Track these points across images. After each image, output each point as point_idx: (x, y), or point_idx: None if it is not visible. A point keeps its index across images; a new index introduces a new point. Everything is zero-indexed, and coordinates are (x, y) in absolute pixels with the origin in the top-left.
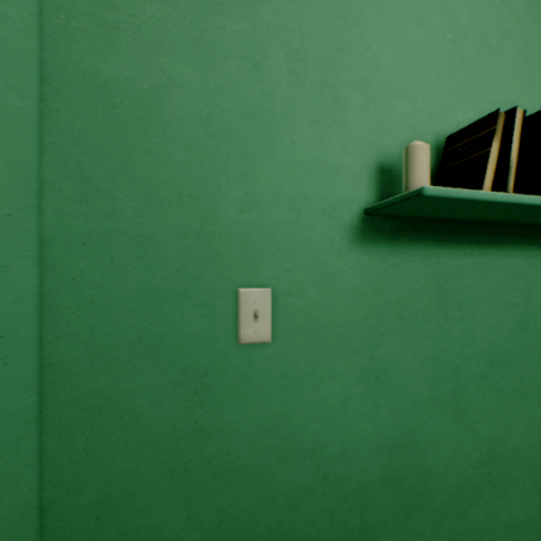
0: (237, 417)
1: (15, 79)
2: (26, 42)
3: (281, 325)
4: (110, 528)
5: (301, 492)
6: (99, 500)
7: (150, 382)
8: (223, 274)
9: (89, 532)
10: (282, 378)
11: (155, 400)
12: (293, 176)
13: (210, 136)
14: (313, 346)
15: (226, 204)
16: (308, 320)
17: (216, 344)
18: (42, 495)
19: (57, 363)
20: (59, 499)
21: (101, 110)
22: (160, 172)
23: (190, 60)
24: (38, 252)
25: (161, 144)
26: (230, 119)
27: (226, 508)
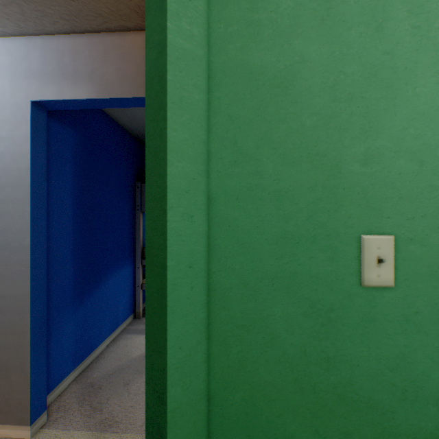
0: (359, 352)
1: (196, 79)
2: (201, 51)
3: (403, 272)
4: (254, 424)
5: (423, 436)
6: (247, 399)
7: (284, 311)
8: (346, 222)
9: (239, 423)
10: (404, 322)
11: (289, 327)
12: (415, 127)
13: (334, 100)
14: (436, 294)
15: (348, 159)
16: (431, 268)
17: (340, 284)
18: (209, 387)
19: (218, 289)
20: (220, 392)
21: (248, 92)
22: (292, 136)
23: (317, 37)
24: (206, 205)
25: (293, 113)
26: (352, 82)
27: (349, 433)
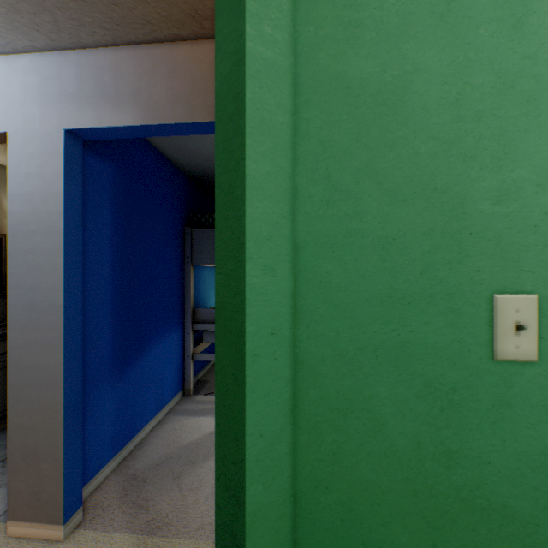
0: (491, 446)
1: (279, 97)
2: (285, 61)
3: None
4: (353, 534)
5: None
6: (343, 502)
7: (391, 391)
8: (473, 277)
9: (334, 532)
10: None
11: (397, 411)
12: None
13: (457, 120)
14: None
15: (476, 196)
16: None
17: (465, 358)
18: (294, 485)
19: (306, 361)
20: (308, 492)
21: (344, 112)
22: (402, 167)
23: (434, 39)
24: (292, 256)
25: (403, 137)
26: (481, 96)
27: None
